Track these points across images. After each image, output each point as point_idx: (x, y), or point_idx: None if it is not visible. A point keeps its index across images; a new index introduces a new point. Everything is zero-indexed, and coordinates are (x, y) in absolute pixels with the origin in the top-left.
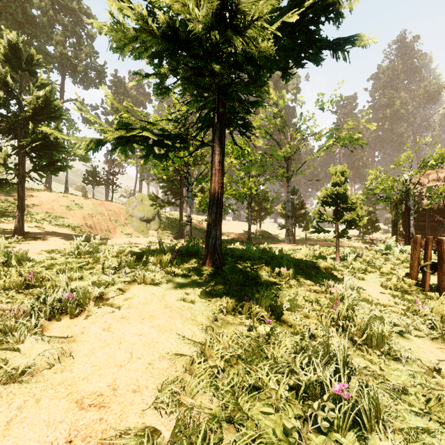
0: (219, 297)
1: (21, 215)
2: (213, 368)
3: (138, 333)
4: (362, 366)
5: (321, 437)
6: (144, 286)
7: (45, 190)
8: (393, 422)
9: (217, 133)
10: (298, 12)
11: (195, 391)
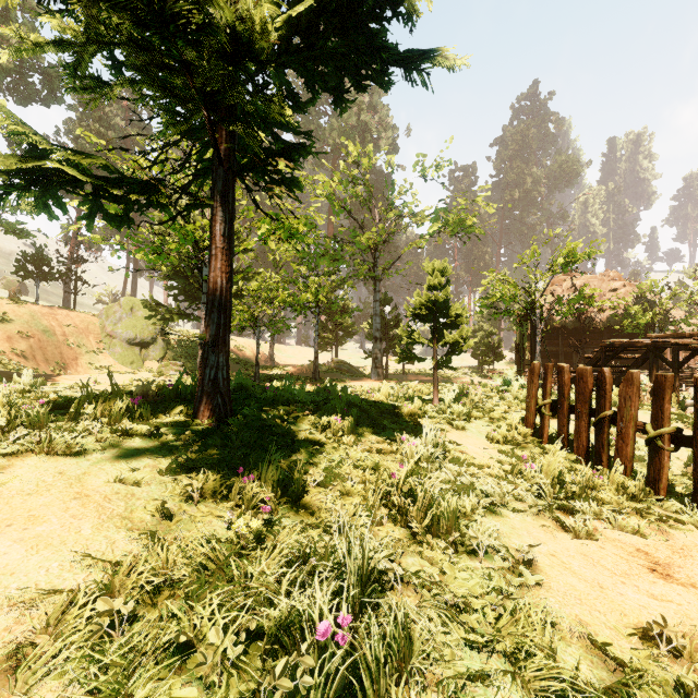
0: (200, 470)
1: None
2: (101, 618)
3: None
4: (414, 571)
5: None
6: (49, 458)
7: None
8: (432, 670)
9: (220, 184)
10: None
11: (38, 675)
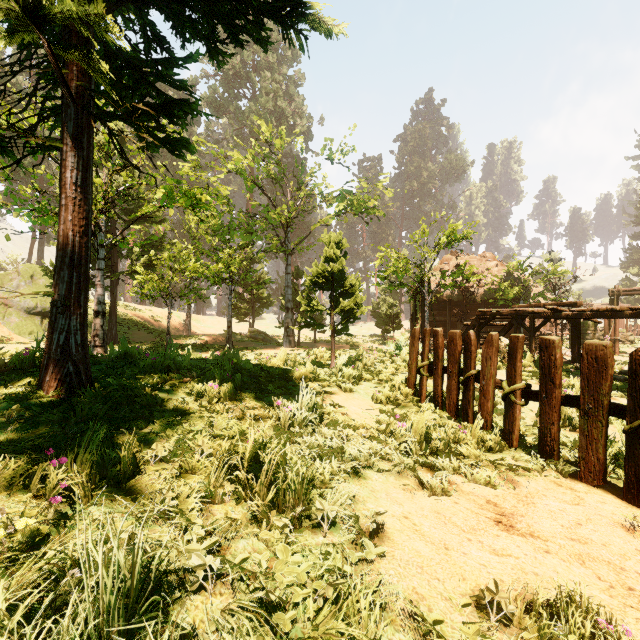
0: (10, 452)
1: None
2: None
3: None
4: (239, 558)
5: None
6: None
7: None
8: None
9: (70, 126)
10: None
11: None
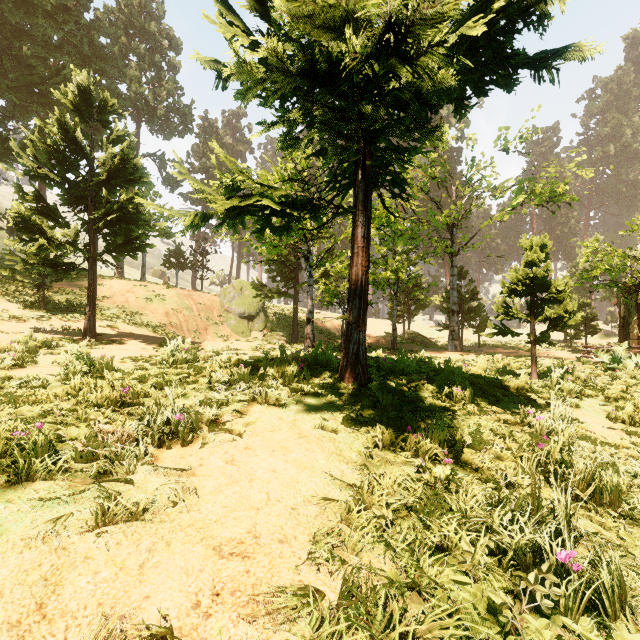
0: (369, 425)
1: (92, 311)
2: (380, 519)
3: (271, 469)
4: (590, 530)
5: (542, 620)
6: (266, 407)
7: (117, 278)
8: None
9: (361, 196)
10: (485, 21)
11: (360, 546)
